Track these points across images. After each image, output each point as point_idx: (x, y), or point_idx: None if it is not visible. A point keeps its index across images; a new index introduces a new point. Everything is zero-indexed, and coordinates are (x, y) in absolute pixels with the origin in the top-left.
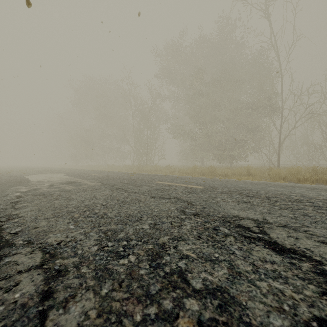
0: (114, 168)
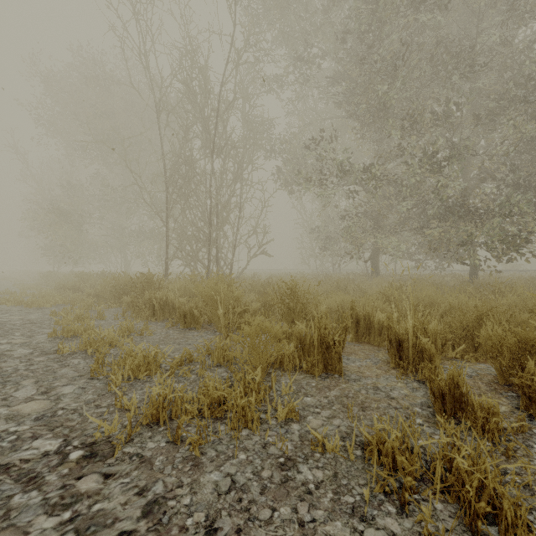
0: (91, 287)
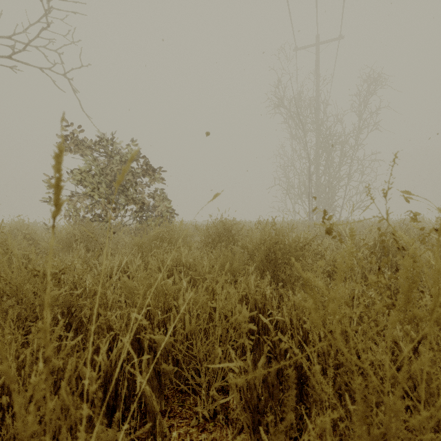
0: None
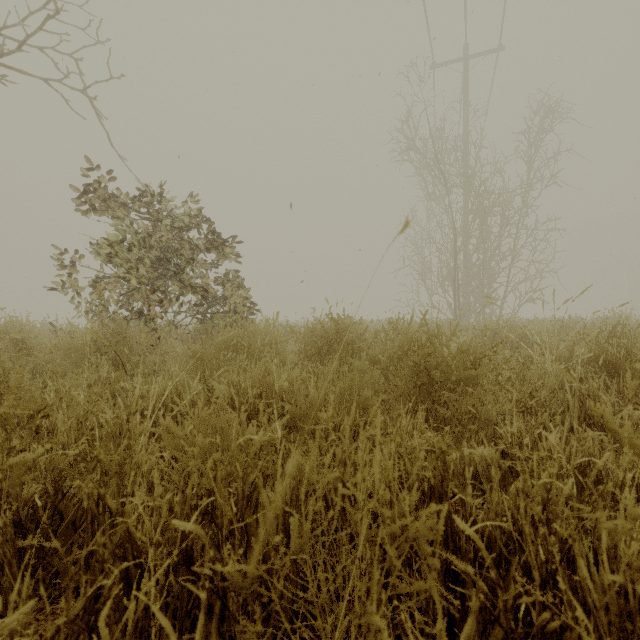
0: None
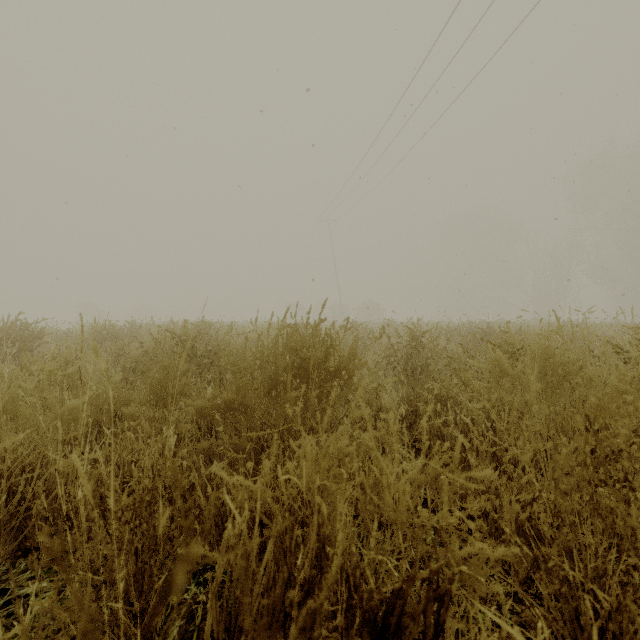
0: None
